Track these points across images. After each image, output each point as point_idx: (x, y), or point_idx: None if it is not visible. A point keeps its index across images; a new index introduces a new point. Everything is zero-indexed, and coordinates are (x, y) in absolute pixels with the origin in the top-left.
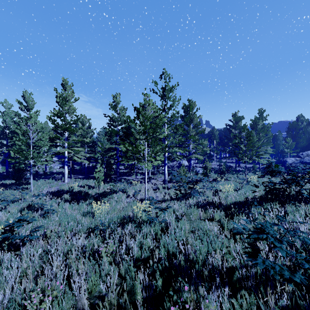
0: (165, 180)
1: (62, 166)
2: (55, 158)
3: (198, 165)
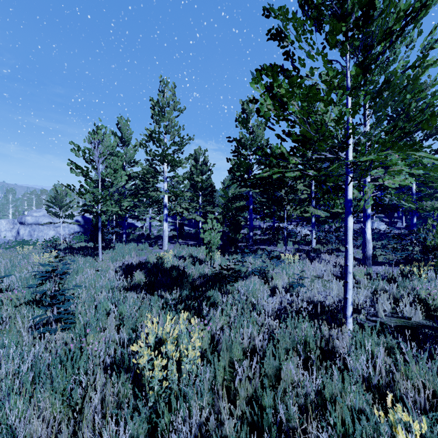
0: (365, 256)
1: (174, 228)
2: (169, 218)
3: None
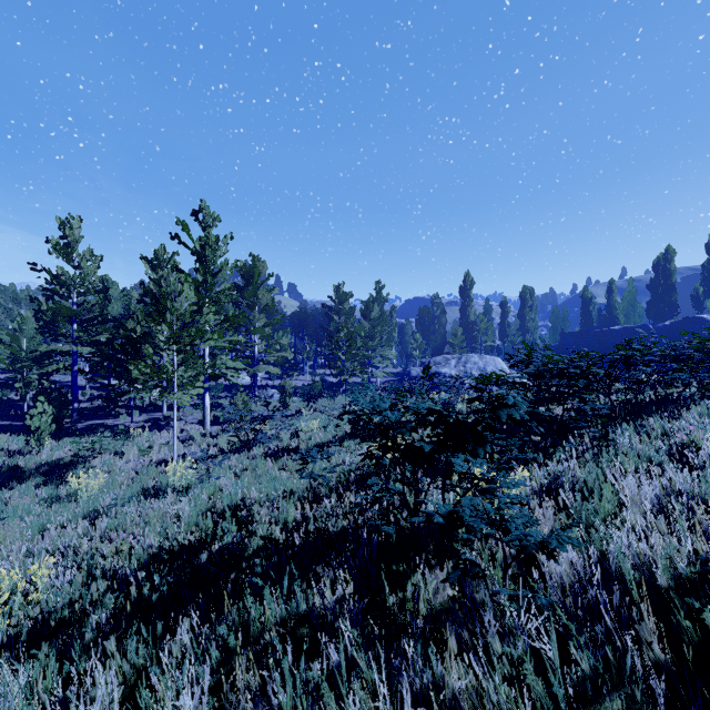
0: (205, 420)
1: None
2: None
3: (272, 382)
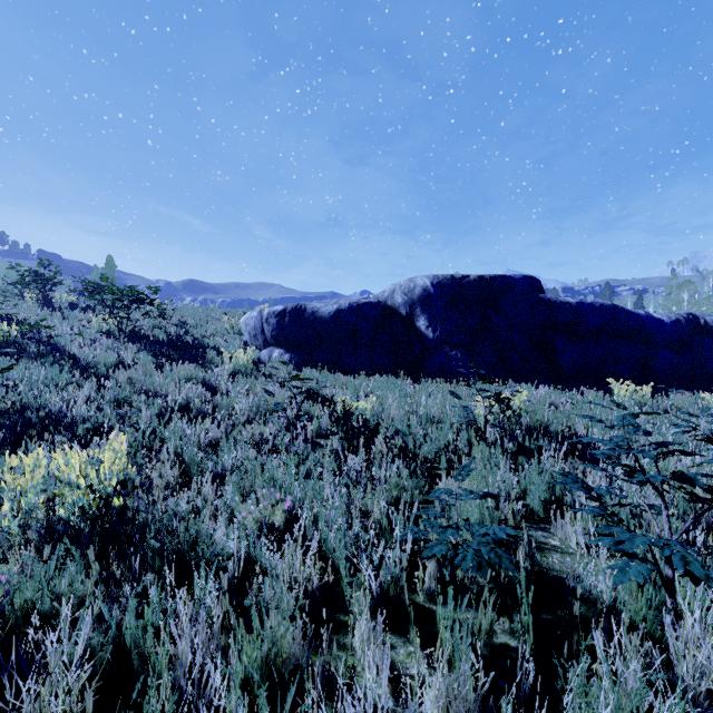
0: None
1: None
2: None
3: None
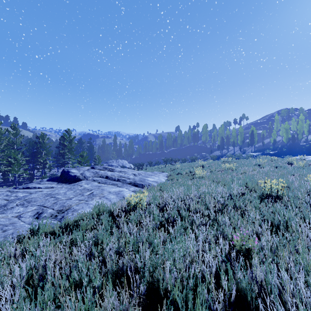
0: None
1: None
2: None
3: None
